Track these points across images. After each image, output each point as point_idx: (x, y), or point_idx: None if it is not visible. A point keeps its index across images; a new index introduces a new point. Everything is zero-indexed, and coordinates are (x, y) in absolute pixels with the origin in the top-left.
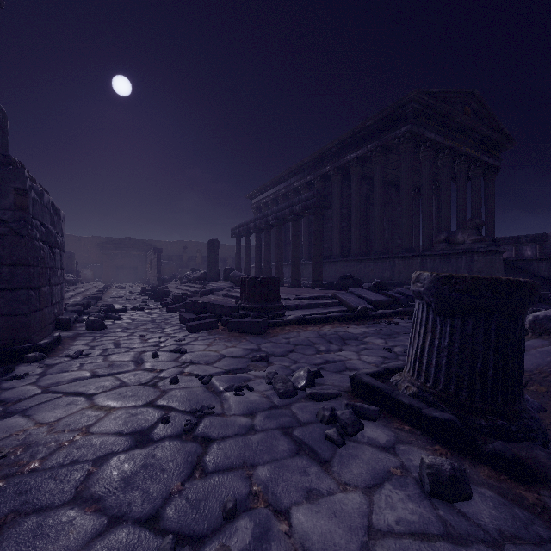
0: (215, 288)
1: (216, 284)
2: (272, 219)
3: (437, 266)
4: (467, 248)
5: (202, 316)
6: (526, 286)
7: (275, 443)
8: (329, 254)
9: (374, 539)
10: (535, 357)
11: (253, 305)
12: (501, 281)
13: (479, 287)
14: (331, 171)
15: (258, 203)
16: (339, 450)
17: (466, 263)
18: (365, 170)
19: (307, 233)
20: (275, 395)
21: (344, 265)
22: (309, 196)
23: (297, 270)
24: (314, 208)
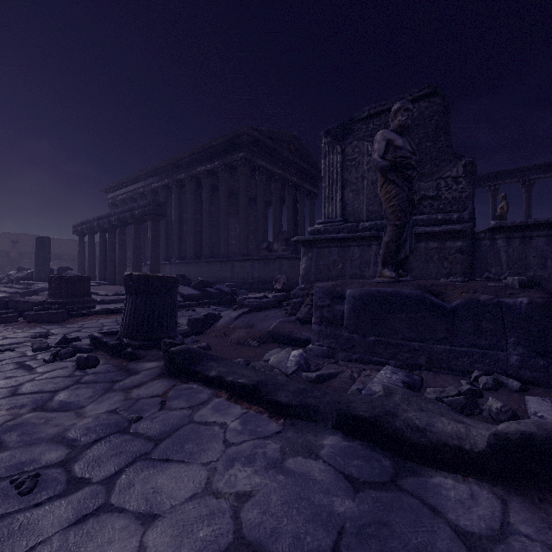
0: (41, 289)
1: (44, 284)
2: (115, 221)
3: (262, 268)
4: (278, 255)
5: (2, 312)
6: (161, 278)
7: (6, 367)
8: (185, 255)
9: (29, 381)
10: (224, 319)
11: (59, 300)
12: (149, 276)
13: (140, 279)
14: (186, 179)
15: (115, 199)
16: (47, 364)
17: (278, 266)
18: (217, 182)
19: (165, 235)
20: (30, 351)
21: (197, 266)
22: (147, 204)
23: (138, 270)
24: (151, 215)
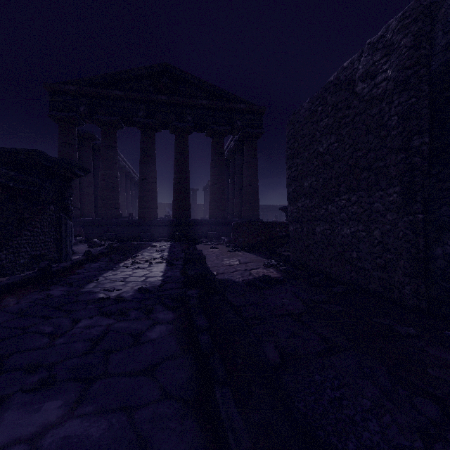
0: None
1: None
2: None
3: None
4: None
5: None
6: None
7: None
8: None
9: None
10: None
11: None
12: None
13: None
14: None
15: None
16: None
17: None
18: None
19: None
20: None
21: None
22: None
23: None
24: None
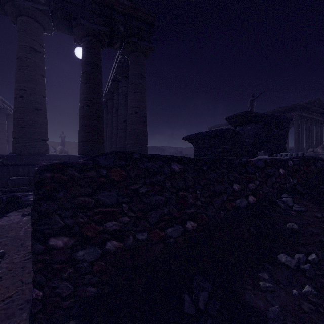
0: None
1: None
2: None
3: None
4: (321, 154)
5: None
6: None
7: None
8: None
9: None
10: None
11: None
12: None
13: None
14: None
15: None
16: None
17: None
18: None
19: None
20: None
21: None
22: None
23: None
24: None
